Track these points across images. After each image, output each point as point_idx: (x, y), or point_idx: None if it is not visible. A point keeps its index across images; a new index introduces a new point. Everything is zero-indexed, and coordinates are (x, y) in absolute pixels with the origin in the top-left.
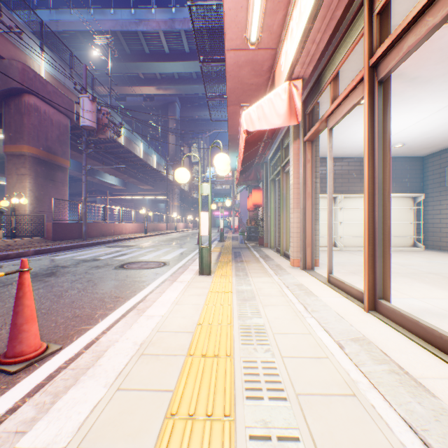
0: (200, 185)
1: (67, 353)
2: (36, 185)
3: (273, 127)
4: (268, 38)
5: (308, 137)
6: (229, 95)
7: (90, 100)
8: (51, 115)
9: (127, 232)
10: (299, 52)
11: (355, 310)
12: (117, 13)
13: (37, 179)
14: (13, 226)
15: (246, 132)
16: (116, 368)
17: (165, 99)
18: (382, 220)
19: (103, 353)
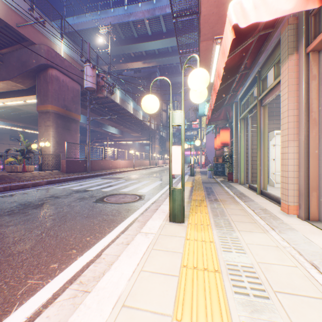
0: (171, 114)
1: None
2: (57, 133)
3: (278, 15)
4: None
5: (318, 42)
6: (203, 25)
7: (91, 67)
8: (67, 83)
9: (120, 167)
10: None
11: None
12: (115, 11)
13: (57, 129)
14: (40, 162)
15: (233, 33)
16: None
17: (149, 71)
18: None
19: None
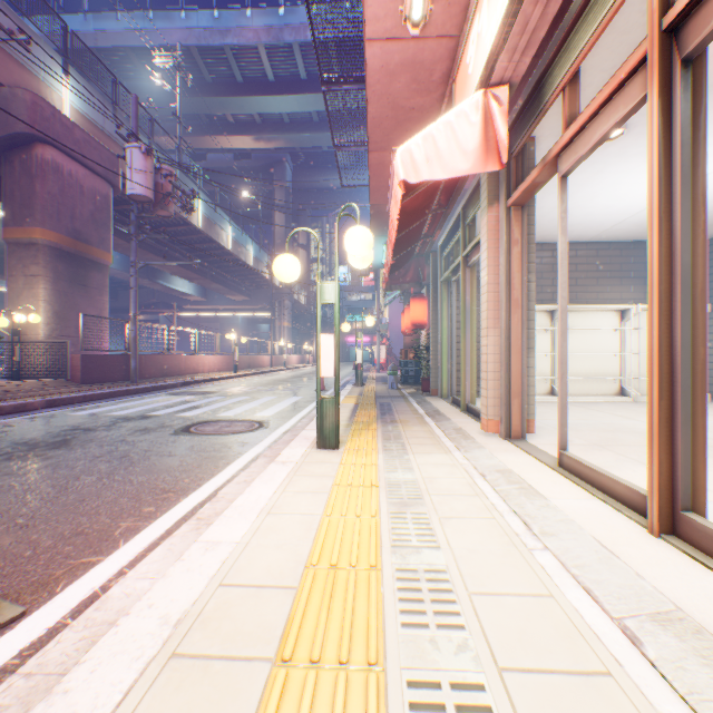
0: (319, 286)
1: (31, 629)
2: (56, 292)
3: (454, 174)
4: (444, 15)
5: (516, 198)
6: (372, 131)
7: (143, 153)
8: (81, 179)
9: (205, 370)
10: (507, 24)
11: (630, 531)
12: (191, 18)
13: (57, 283)
14: (16, 360)
15: (403, 186)
16: (100, 704)
17: (269, 157)
18: (689, 347)
19: (105, 629)
